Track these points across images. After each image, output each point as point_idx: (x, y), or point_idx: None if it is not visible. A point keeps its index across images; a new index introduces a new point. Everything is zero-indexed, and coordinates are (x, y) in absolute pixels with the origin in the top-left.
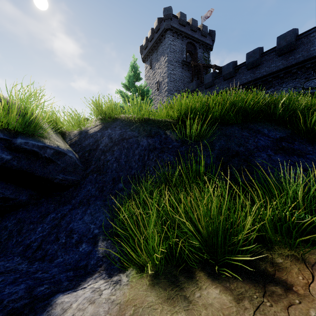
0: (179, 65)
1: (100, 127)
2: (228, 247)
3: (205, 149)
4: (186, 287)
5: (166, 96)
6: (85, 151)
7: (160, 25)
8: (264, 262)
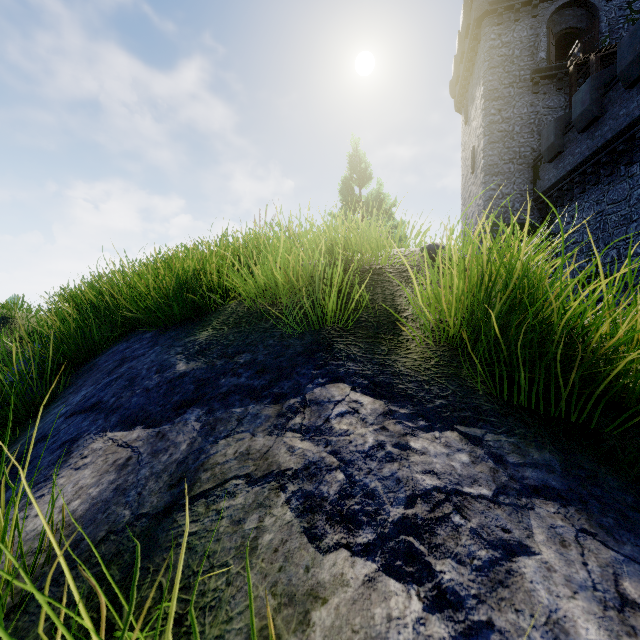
0: (524, 89)
1: None
2: None
3: None
4: None
5: (481, 184)
6: None
7: (470, 16)
8: None
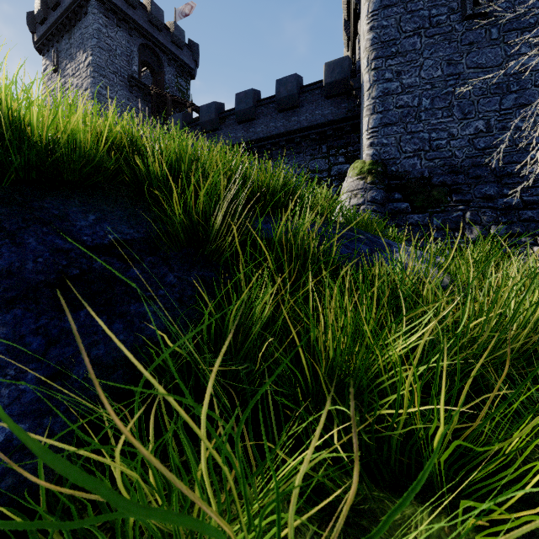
0: (124, 84)
1: None
2: None
3: None
4: None
5: None
6: None
7: None
8: None
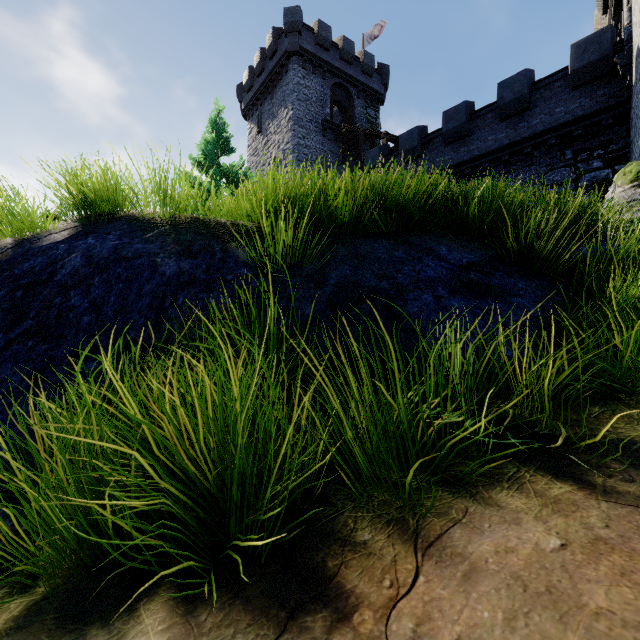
0: (318, 130)
1: (72, 232)
2: (275, 507)
3: (307, 284)
4: (92, 633)
5: None
6: (18, 286)
7: (278, 44)
8: (330, 543)
